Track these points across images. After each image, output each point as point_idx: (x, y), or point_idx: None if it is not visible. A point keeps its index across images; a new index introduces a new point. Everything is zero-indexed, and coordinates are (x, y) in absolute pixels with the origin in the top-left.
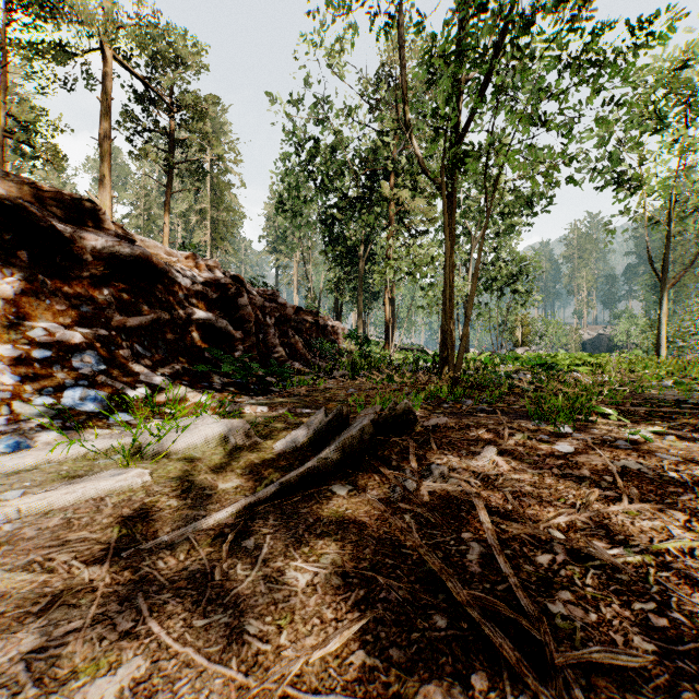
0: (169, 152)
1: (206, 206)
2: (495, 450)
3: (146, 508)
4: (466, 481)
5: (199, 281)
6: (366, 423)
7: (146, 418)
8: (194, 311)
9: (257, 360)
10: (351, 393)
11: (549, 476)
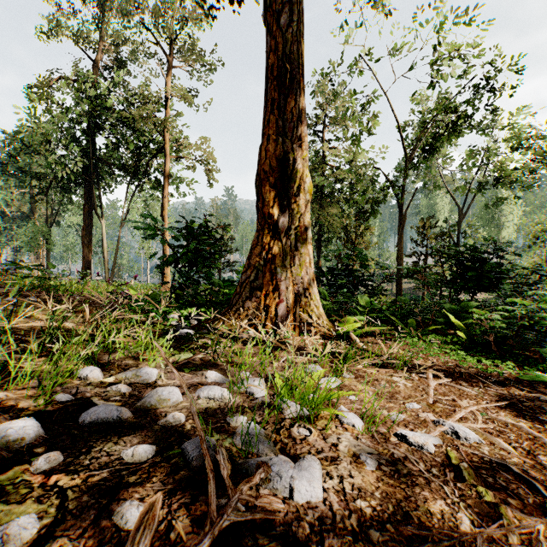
0: None
1: None
2: None
3: None
4: None
5: None
6: None
7: None
8: None
9: None
10: None
11: None
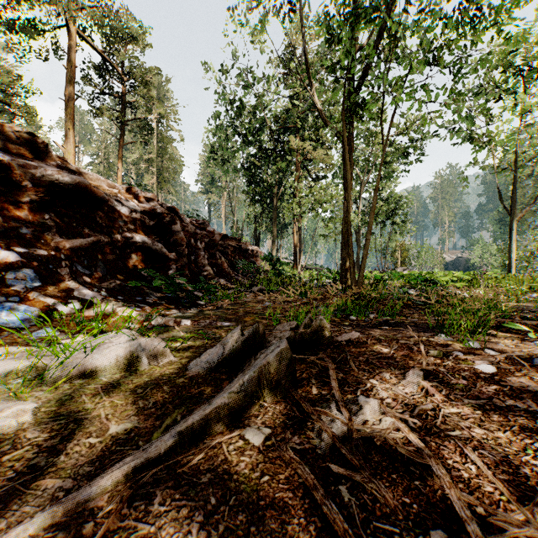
0: (122, 111)
1: (153, 156)
2: (422, 374)
3: (0, 472)
4: (402, 419)
5: (137, 210)
6: (284, 345)
7: (72, 333)
8: (132, 235)
9: (188, 278)
10: (267, 306)
11: (493, 410)
